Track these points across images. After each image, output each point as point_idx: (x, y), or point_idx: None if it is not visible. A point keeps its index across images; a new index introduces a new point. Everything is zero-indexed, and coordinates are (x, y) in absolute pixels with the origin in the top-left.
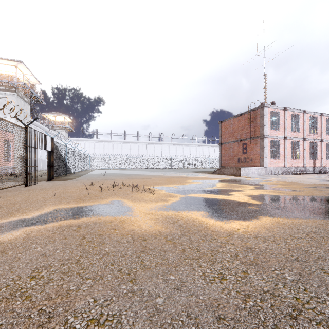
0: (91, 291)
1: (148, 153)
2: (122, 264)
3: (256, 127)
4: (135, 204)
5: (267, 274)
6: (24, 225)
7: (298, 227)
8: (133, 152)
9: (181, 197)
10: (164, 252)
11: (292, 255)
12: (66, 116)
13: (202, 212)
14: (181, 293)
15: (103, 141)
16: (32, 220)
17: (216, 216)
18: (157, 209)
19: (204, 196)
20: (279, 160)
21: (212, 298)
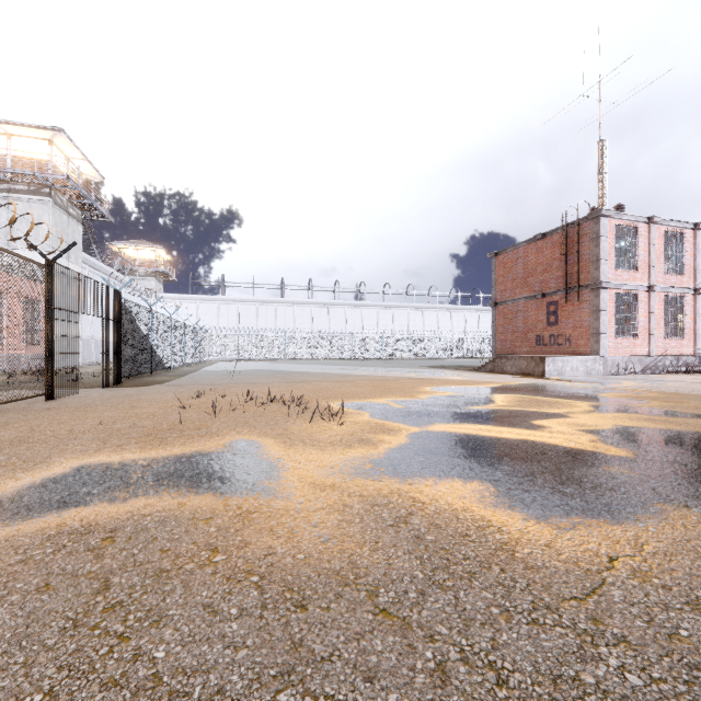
0: None
1: (332, 327)
2: None
3: (581, 264)
4: (291, 453)
5: None
6: None
7: None
8: (300, 325)
9: (412, 432)
10: (368, 683)
11: None
12: (159, 248)
13: (477, 483)
14: None
15: (236, 301)
16: None
17: (520, 499)
18: (347, 473)
19: (472, 431)
20: (636, 339)
21: None
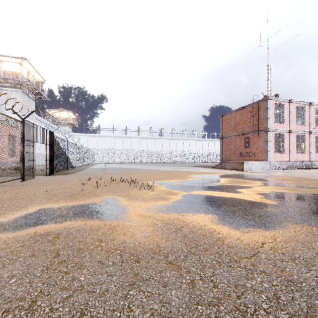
0: None
1: (148, 148)
2: (98, 315)
3: (259, 120)
4: (131, 203)
5: None
6: None
7: None
8: (134, 147)
9: (183, 194)
10: (164, 287)
11: None
12: (70, 112)
13: (210, 215)
14: None
15: (105, 136)
16: (6, 224)
17: (228, 221)
18: (155, 211)
19: (209, 194)
20: (283, 154)
21: None
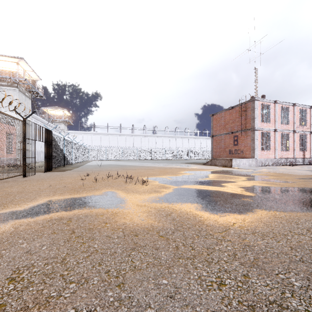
0: (74, 298)
1: (142, 145)
2: (110, 265)
3: (247, 120)
4: (128, 195)
5: (271, 279)
6: (14, 217)
7: (297, 221)
8: (128, 145)
9: (174, 188)
10: (156, 250)
11: (296, 254)
12: (65, 110)
13: (196, 204)
14: (175, 302)
15: (100, 134)
16: (24, 212)
17: (210, 208)
18: (150, 201)
19: (197, 187)
20: (269, 151)
21: (211, 311)
